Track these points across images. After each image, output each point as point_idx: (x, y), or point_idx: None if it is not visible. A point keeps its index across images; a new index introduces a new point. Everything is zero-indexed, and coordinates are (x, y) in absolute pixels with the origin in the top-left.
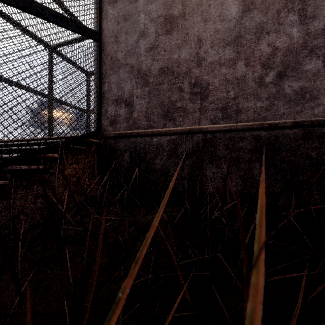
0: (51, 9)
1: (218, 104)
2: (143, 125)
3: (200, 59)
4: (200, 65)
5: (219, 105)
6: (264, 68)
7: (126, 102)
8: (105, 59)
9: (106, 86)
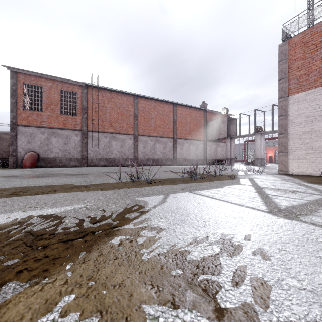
0: None
1: None
2: (4, 157)
3: None
4: None
5: None
6: None
7: (1, 154)
8: None
9: None
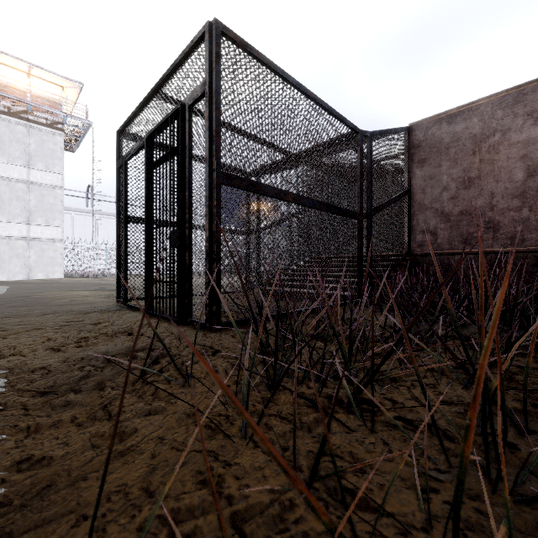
0: (397, 195)
1: (507, 235)
2: (445, 248)
3: (492, 206)
4: (492, 210)
5: (508, 236)
6: None
7: (431, 232)
8: (413, 204)
9: (415, 222)
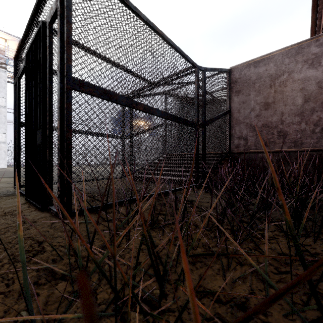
0: (222, 113)
1: (292, 140)
2: (253, 148)
3: (282, 121)
4: (282, 123)
5: (292, 141)
6: (314, 126)
7: (244, 138)
8: (232, 120)
9: (233, 131)
